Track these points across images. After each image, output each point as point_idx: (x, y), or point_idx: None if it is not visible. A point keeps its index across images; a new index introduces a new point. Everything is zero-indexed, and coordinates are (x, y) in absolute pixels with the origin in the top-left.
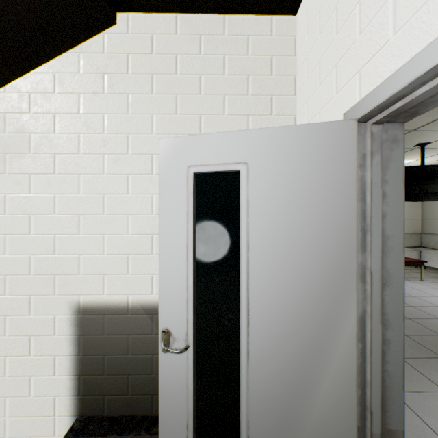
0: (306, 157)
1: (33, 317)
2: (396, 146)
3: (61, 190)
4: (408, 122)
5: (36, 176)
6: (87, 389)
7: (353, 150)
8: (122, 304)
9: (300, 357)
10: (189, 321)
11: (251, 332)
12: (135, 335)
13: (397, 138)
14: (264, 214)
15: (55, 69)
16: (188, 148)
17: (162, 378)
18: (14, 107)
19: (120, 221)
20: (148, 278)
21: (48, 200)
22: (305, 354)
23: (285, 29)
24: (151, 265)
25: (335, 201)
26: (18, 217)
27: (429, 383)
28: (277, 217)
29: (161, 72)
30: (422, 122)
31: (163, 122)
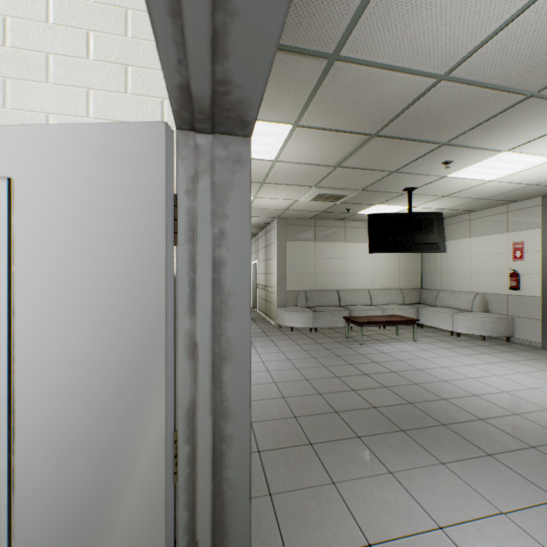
0: (98, 174)
1: None
2: (241, 168)
3: None
4: (387, 162)
5: None
6: None
7: (162, 166)
8: None
9: (91, 479)
10: None
11: (19, 447)
12: None
13: (243, 157)
14: (38, 260)
15: None
16: None
17: None
18: None
19: None
20: None
21: None
22: (98, 473)
23: None
24: None
25: (138, 241)
26: None
27: (377, 465)
28: (58, 265)
29: None
30: (401, 162)
31: None
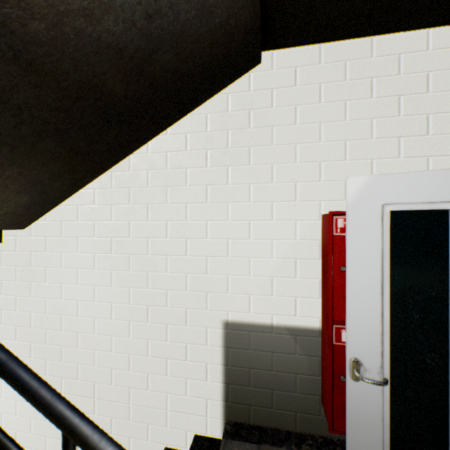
0: None
1: (188, 328)
2: None
3: (212, 217)
4: None
5: (191, 205)
6: (235, 397)
7: None
8: (266, 323)
9: None
10: (385, 354)
11: None
12: (278, 353)
13: None
14: None
15: (207, 110)
16: (382, 186)
17: (350, 404)
18: (173, 146)
19: (265, 245)
20: (292, 300)
21: (201, 226)
22: None
23: (444, 41)
24: (294, 288)
25: None
26: (177, 240)
27: None
28: None
29: (304, 103)
30: None
31: (306, 150)
